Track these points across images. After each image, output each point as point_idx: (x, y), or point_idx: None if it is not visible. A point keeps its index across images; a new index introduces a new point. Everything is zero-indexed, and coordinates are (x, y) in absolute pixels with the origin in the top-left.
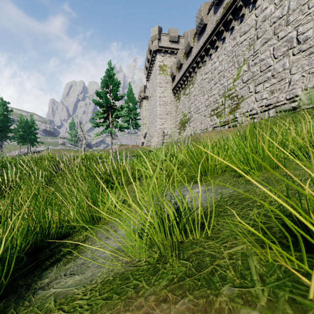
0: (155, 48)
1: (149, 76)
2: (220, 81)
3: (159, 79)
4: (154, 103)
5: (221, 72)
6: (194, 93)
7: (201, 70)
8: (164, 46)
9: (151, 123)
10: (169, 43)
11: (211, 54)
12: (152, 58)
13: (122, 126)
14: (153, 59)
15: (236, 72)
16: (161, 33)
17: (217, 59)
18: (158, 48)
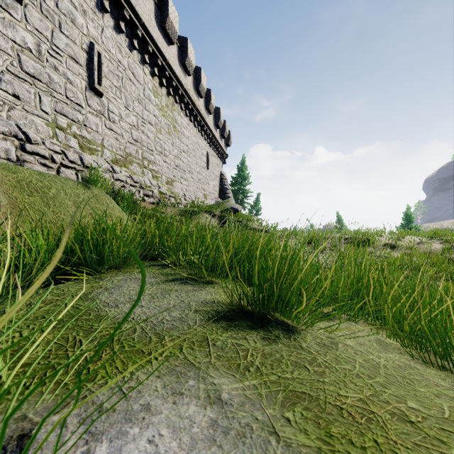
0: None
1: None
2: None
3: None
4: None
5: None
6: None
7: None
8: None
9: None
10: None
11: None
12: None
13: None
14: None
15: None
16: None
17: None
18: None
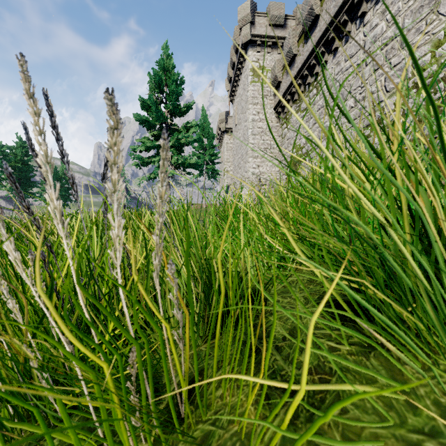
0: (246, 38)
1: (235, 92)
2: (389, 60)
3: (252, 90)
4: (244, 133)
5: (393, 40)
6: (319, 104)
7: (337, 55)
8: (261, 34)
9: (237, 168)
10: (269, 29)
11: (365, 12)
12: (240, 58)
13: (188, 162)
14: (241, 59)
15: (442, 24)
16: (255, 12)
17: (381, 16)
18: (251, 39)
